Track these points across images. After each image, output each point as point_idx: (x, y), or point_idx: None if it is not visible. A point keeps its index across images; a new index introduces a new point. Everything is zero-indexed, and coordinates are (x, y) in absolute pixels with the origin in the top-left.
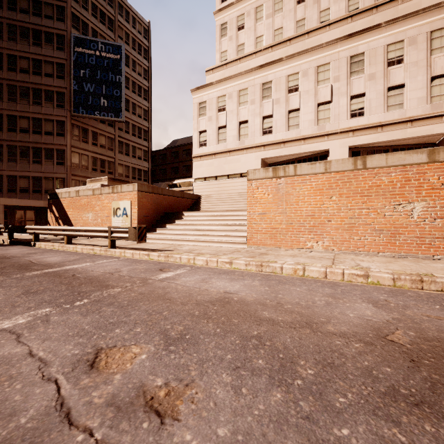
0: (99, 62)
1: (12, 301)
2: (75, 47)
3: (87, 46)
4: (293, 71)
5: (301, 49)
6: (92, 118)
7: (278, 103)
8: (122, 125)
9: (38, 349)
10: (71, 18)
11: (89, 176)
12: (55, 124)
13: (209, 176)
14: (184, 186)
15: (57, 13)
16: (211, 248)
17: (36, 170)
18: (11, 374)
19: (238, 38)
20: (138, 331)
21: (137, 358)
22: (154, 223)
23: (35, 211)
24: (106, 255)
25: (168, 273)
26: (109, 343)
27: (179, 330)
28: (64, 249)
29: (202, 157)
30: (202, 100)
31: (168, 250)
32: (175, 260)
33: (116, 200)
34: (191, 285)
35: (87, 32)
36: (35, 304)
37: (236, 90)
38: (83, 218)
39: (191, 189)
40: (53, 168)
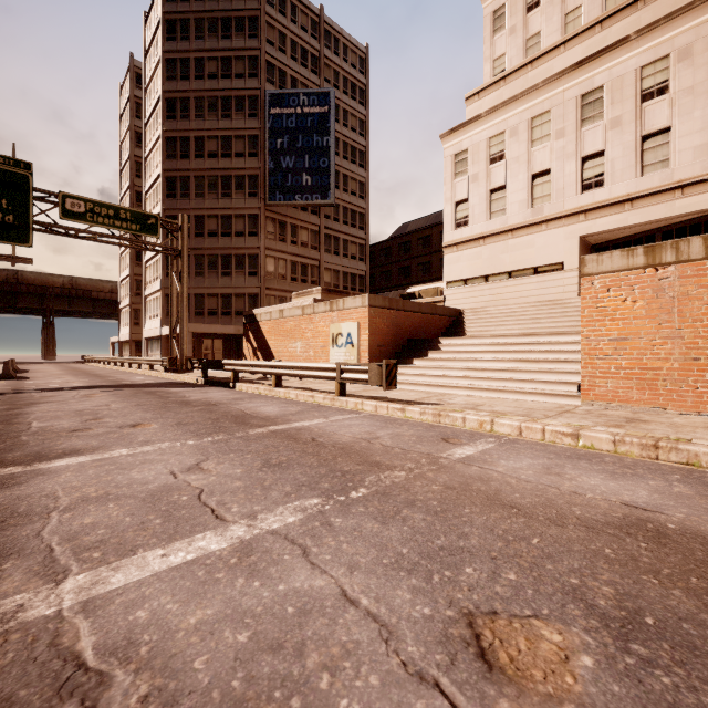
0: (301, 122)
1: (258, 478)
2: (270, 109)
3: (286, 103)
4: (655, 56)
5: (672, 8)
6: (292, 205)
7: (618, 125)
8: (329, 211)
9: (352, 588)
10: (266, 69)
11: (288, 289)
12: (246, 220)
13: (474, 276)
14: (428, 295)
15: (249, 68)
16: (507, 403)
17: (225, 285)
18: (343, 643)
19: (528, 26)
20: (515, 581)
21: (574, 662)
22: (392, 356)
23: (223, 340)
24: (337, 407)
25: (464, 448)
26: (478, 602)
27: (609, 596)
28: (273, 394)
29: (460, 246)
30: (460, 150)
31: (432, 402)
32: (454, 422)
33: (336, 322)
34: (533, 479)
35: (285, 83)
36: (291, 488)
37: (526, 119)
38: (289, 350)
39: (440, 299)
40: (245, 280)
